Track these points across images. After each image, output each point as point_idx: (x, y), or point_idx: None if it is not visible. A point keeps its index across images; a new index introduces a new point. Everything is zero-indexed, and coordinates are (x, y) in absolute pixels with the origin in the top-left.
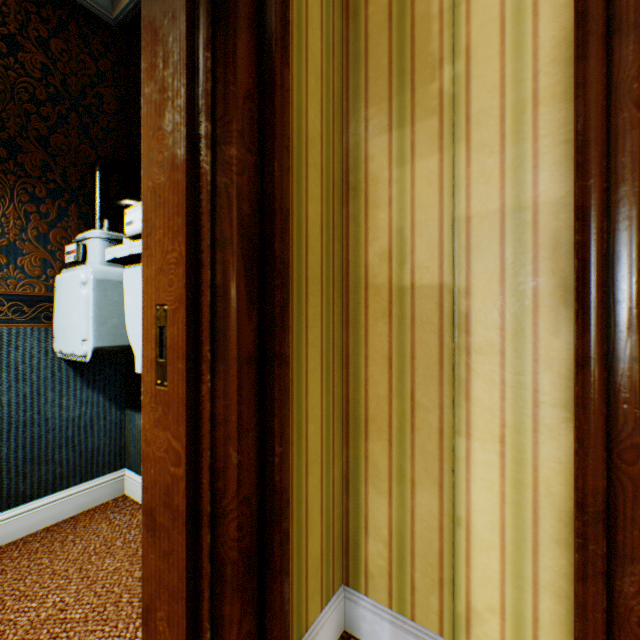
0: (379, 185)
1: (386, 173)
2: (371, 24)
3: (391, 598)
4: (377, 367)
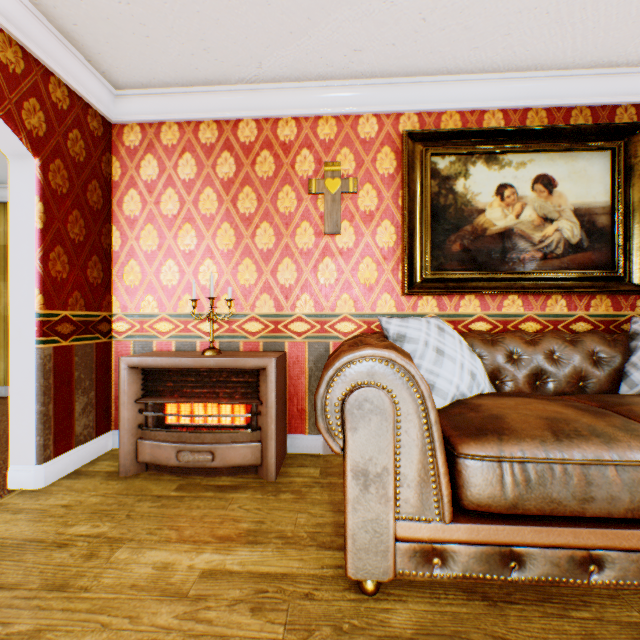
0: (3, 293)
1: (5, 290)
2: (2, 256)
3: (6, 384)
4: (3, 333)
